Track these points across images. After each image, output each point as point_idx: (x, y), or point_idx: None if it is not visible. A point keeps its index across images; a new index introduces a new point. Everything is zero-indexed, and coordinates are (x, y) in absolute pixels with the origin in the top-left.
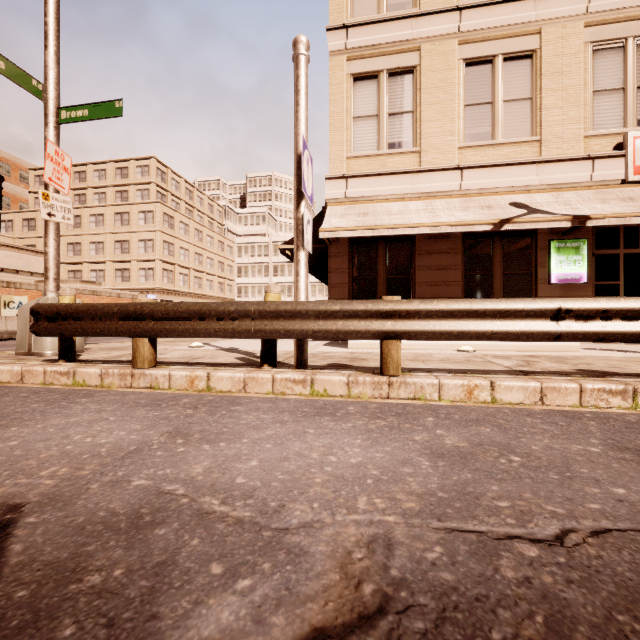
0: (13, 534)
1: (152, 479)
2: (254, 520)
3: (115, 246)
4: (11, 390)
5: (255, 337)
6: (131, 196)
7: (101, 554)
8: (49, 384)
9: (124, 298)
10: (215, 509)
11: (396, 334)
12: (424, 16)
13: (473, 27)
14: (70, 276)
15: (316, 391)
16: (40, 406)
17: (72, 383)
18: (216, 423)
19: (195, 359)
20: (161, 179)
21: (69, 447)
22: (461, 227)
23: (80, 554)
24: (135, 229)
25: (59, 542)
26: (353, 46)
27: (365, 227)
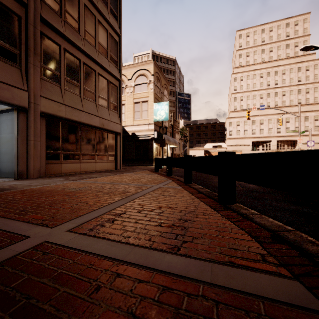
0: None
1: None
2: None
3: None
4: None
5: None
6: None
7: None
8: None
9: None
10: None
11: None
12: None
13: None
14: None
15: None
16: None
17: None
18: None
19: None
20: None
21: None
22: None
23: None
24: None
25: None
26: None
27: None
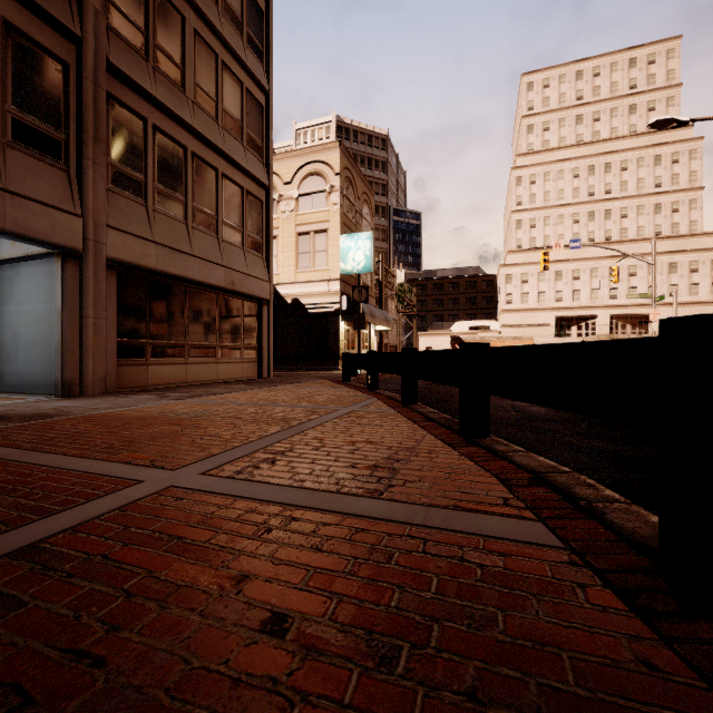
0: None
1: None
2: None
3: None
4: None
5: None
6: None
7: None
8: None
9: None
10: None
11: None
12: None
13: None
14: None
15: None
16: None
17: None
18: None
19: None
20: None
21: None
22: None
23: None
24: None
25: None
26: None
27: None
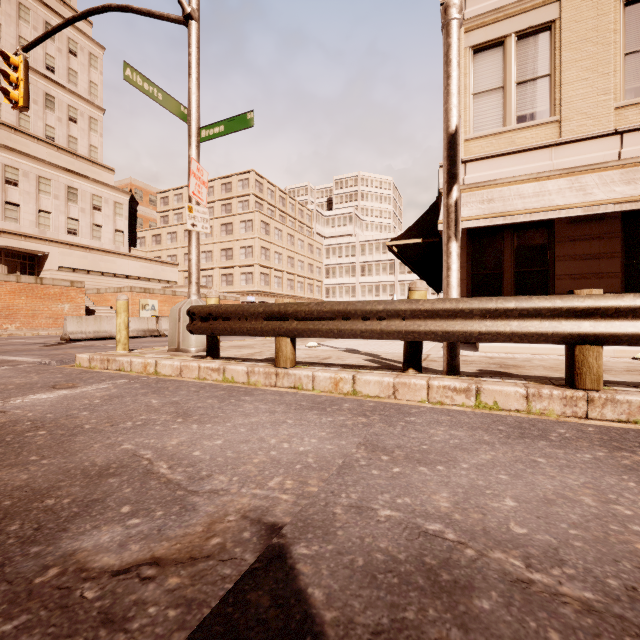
0: (298, 570)
1: (398, 510)
2: (612, 610)
3: (221, 254)
4: (180, 384)
5: (405, 339)
6: (234, 208)
7: (432, 630)
8: (203, 379)
9: (229, 300)
10: (528, 576)
11: (598, 338)
12: None
13: None
14: (186, 282)
15: (483, 403)
16: (215, 402)
17: (222, 379)
18: (406, 437)
19: (324, 359)
20: (258, 190)
21: (273, 453)
22: (629, 204)
23: (403, 623)
24: (237, 237)
25: (361, 595)
26: (472, 15)
27: (494, 214)
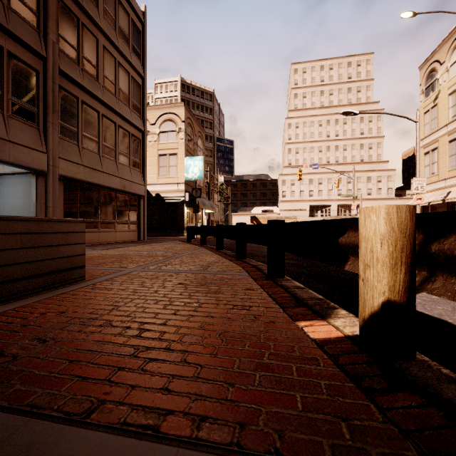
0: None
1: None
2: None
3: None
4: None
5: None
6: None
7: None
8: None
9: None
10: None
11: None
12: (438, 130)
13: (451, 129)
14: None
15: None
16: None
17: None
18: None
19: None
20: None
21: None
22: (422, 204)
23: None
24: None
25: None
26: (424, 144)
27: None
